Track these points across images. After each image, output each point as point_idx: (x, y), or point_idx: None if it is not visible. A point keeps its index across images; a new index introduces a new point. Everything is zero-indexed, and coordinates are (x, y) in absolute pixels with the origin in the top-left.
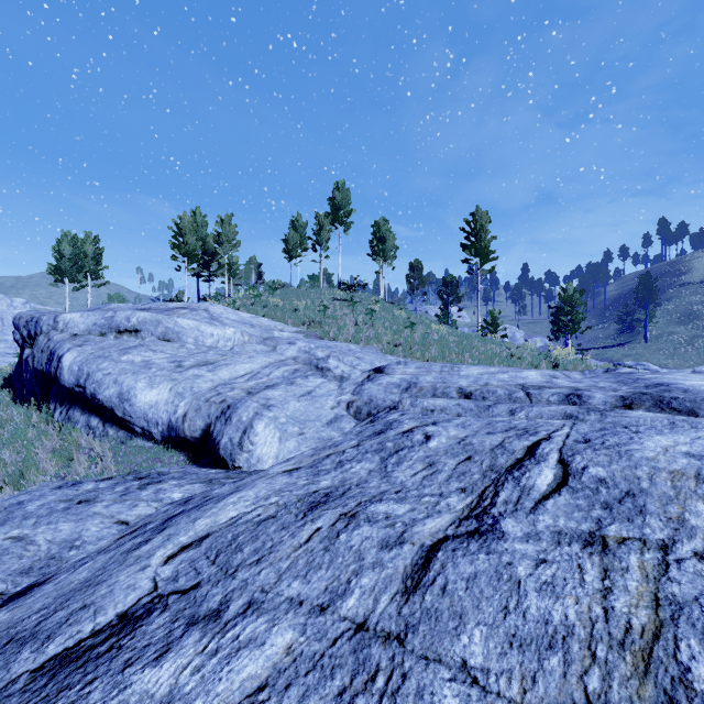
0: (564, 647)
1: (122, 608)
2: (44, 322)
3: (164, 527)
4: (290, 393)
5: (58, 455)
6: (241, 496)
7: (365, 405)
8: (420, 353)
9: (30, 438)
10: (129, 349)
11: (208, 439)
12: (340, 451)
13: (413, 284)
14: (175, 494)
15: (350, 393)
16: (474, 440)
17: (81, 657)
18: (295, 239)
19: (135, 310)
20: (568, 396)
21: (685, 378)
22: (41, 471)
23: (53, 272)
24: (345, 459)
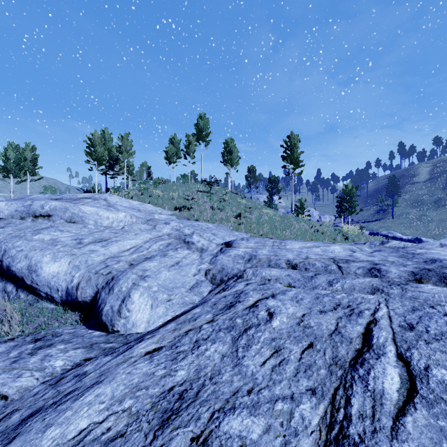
0: None
1: None
2: None
3: (14, 435)
4: (163, 264)
5: None
6: (98, 394)
7: (219, 273)
8: (256, 230)
9: None
10: (41, 230)
11: (94, 305)
12: (197, 327)
13: (249, 181)
14: (58, 362)
15: (207, 262)
16: (312, 322)
17: None
18: (172, 150)
19: (49, 200)
20: (370, 270)
21: None
22: None
23: (1, 170)
24: (201, 337)
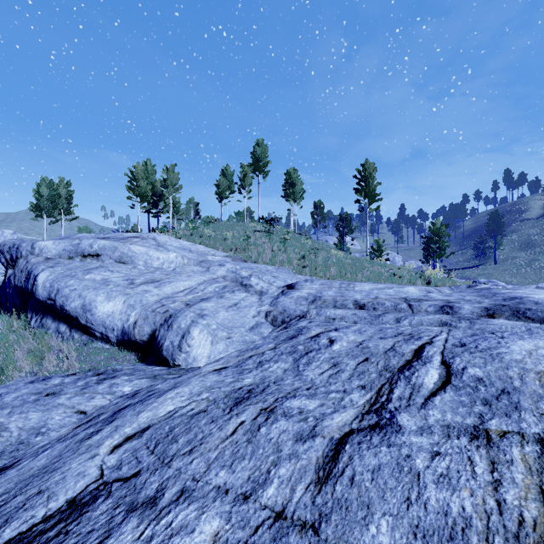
0: (464, 539)
1: (72, 495)
2: (23, 248)
3: (113, 419)
4: (220, 304)
5: (33, 355)
6: (178, 392)
7: (280, 314)
8: (323, 273)
9: (11, 341)
10: (91, 269)
11: (154, 342)
12: (260, 353)
13: (316, 219)
14: (125, 388)
15: (268, 304)
16: (370, 344)
17: (32, 542)
18: (224, 184)
19: (97, 239)
20: (442, 307)
21: (534, 293)
22: (18, 368)
23: (34, 209)
24: (265, 359)
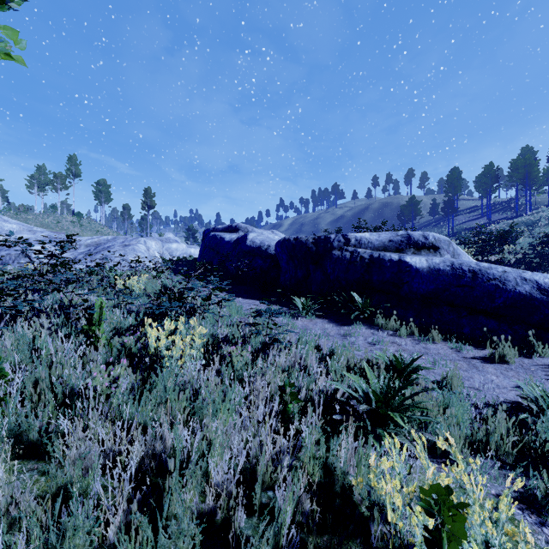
0: None
1: None
2: None
3: None
4: None
5: None
6: None
7: None
8: None
9: None
10: None
11: None
12: None
13: (125, 217)
14: None
15: None
16: None
17: None
18: (40, 179)
19: None
20: None
21: None
22: None
23: None
24: None
